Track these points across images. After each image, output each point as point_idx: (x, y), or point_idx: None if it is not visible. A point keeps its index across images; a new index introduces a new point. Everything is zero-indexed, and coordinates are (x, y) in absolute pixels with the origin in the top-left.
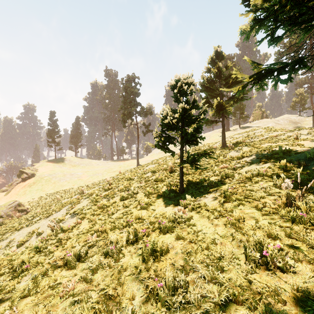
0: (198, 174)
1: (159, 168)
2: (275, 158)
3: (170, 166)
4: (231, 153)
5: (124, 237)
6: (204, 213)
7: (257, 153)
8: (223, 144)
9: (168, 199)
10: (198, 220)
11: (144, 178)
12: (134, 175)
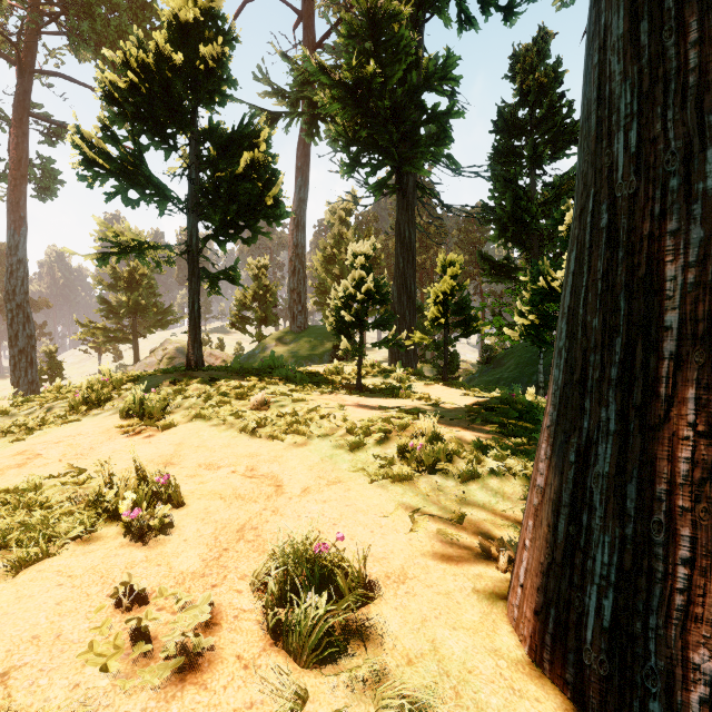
0: None
1: None
2: None
3: None
4: None
5: None
6: None
7: None
8: None
9: None
10: None
11: None
12: None
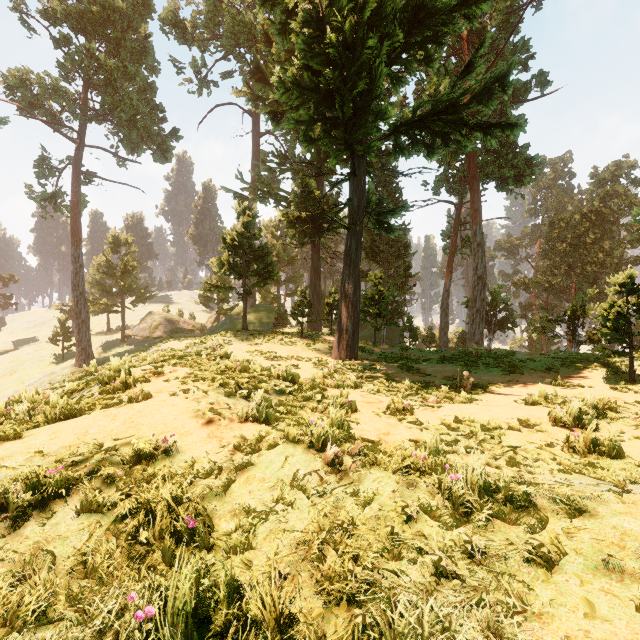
0: (74, 353)
1: (47, 352)
2: (107, 345)
3: (56, 350)
4: (101, 340)
5: (44, 369)
6: (69, 361)
7: (106, 342)
8: (108, 330)
9: (56, 363)
10: (67, 362)
11: (37, 358)
12: (25, 358)
